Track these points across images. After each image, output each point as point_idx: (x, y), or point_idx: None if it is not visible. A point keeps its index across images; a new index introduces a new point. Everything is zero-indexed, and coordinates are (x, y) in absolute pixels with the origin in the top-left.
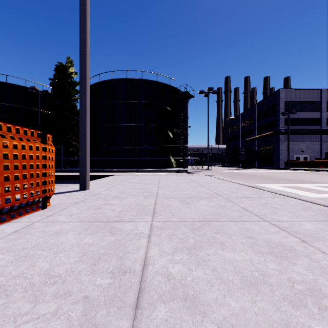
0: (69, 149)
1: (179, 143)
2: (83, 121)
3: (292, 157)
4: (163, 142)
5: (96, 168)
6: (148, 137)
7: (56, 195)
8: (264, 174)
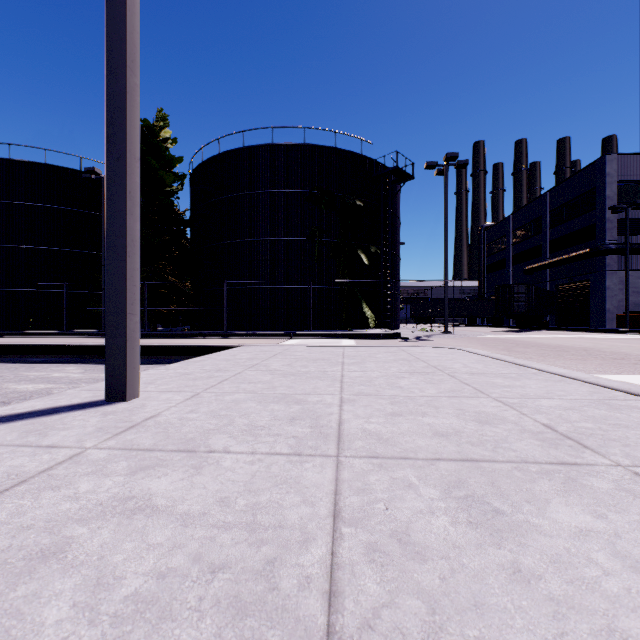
0: (160, 292)
1: (381, 277)
2: (116, 195)
3: (635, 305)
4: (347, 275)
5: (211, 329)
6: (316, 264)
7: (10, 424)
8: (587, 345)
